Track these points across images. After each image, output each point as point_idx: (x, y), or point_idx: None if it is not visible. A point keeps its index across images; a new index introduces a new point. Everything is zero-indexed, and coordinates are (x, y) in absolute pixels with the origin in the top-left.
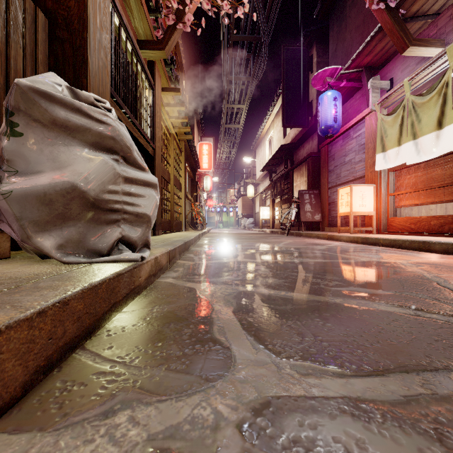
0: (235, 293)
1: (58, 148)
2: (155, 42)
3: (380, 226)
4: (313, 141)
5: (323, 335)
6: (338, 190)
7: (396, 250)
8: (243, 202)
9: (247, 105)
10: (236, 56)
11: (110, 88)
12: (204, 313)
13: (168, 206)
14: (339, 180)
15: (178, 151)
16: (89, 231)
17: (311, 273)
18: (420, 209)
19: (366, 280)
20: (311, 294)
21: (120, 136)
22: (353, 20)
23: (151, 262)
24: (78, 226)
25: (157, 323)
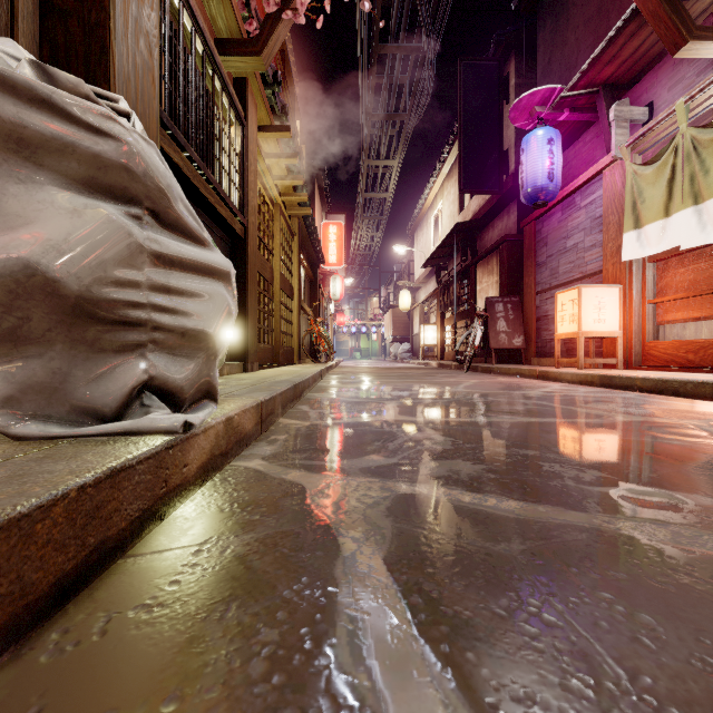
0: (387, 500)
1: (3, 187)
2: (245, 41)
3: (630, 357)
4: (510, 215)
5: (644, 664)
6: (556, 296)
7: (670, 398)
8: (393, 318)
9: (400, 161)
10: (383, 81)
11: (161, 110)
12: (316, 567)
13: (271, 323)
14: (555, 280)
15: (287, 233)
16: (75, 366)
17: (533, 449)
18: (699, 328)
19: (655, 467)
20: (555, 506)
21: (143, 164)
22: (580, 9)
23: (215, 430)
24: (50, 356)
25: (195, 603)
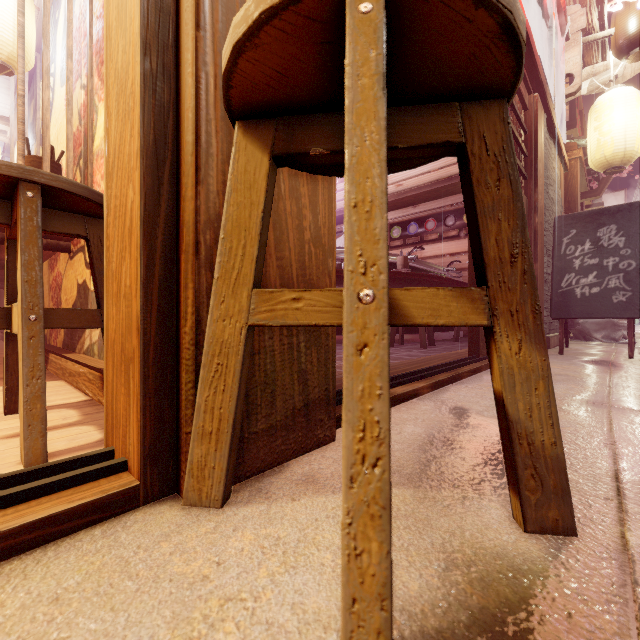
0: None
1: None
2: (590, 191)
3: None
4: None
5: None
6: None
7: None
8: None
9: None
10: None
11: None
12: None
13: None
14: None
15: None
16: (611, 333)
17: None
18: None
19: None
20: None
21: None
22: None
23: None
24: (608, 331)
25: None
